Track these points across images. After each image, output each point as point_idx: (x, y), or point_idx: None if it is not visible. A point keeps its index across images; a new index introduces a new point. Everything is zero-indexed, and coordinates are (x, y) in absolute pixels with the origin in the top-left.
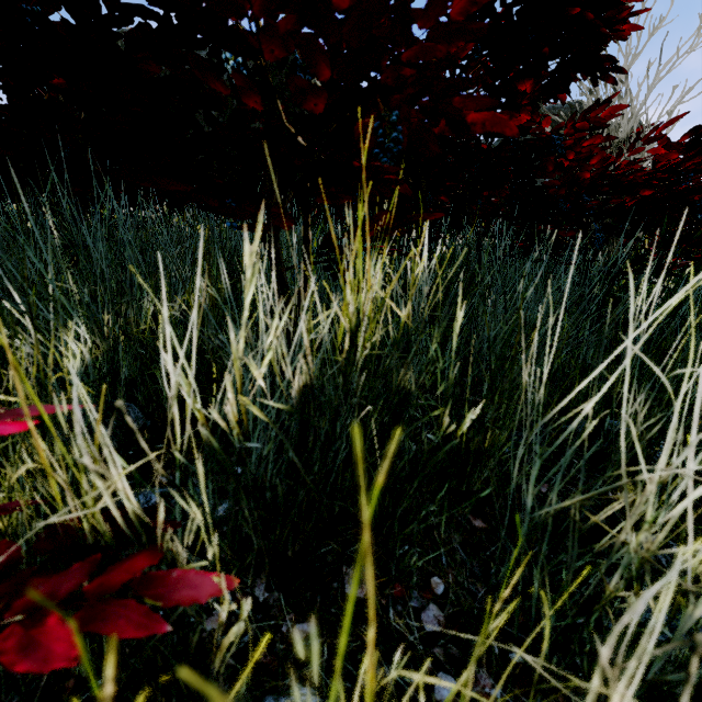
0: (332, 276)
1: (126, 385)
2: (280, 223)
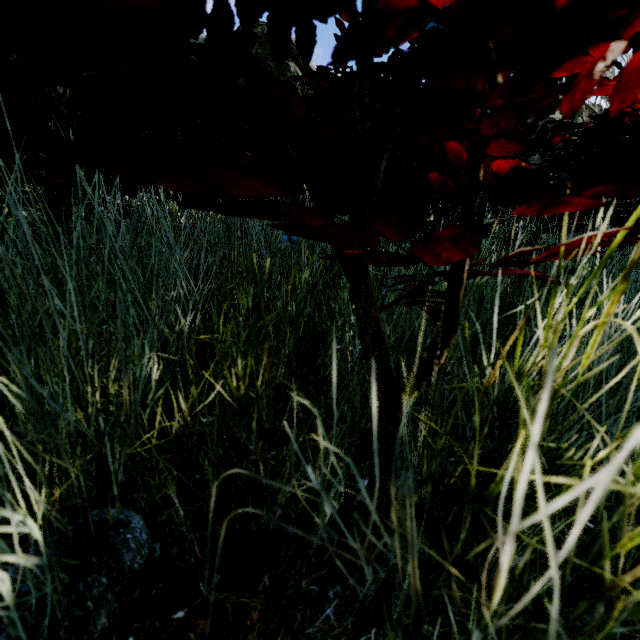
0: (411, 302)
1: (122, 490)
2: (426, 253)
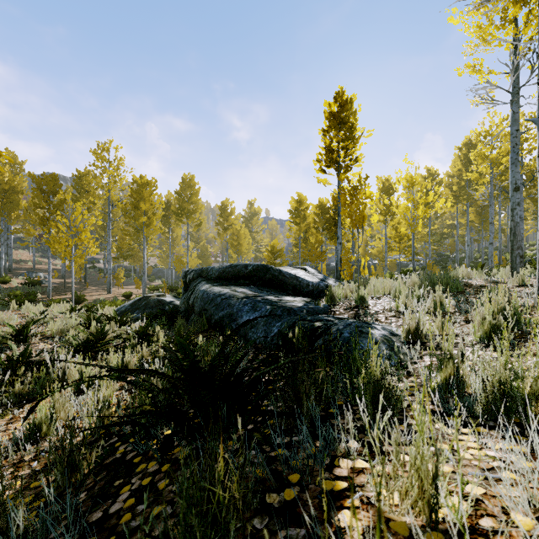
0: None
1: None
2: None
